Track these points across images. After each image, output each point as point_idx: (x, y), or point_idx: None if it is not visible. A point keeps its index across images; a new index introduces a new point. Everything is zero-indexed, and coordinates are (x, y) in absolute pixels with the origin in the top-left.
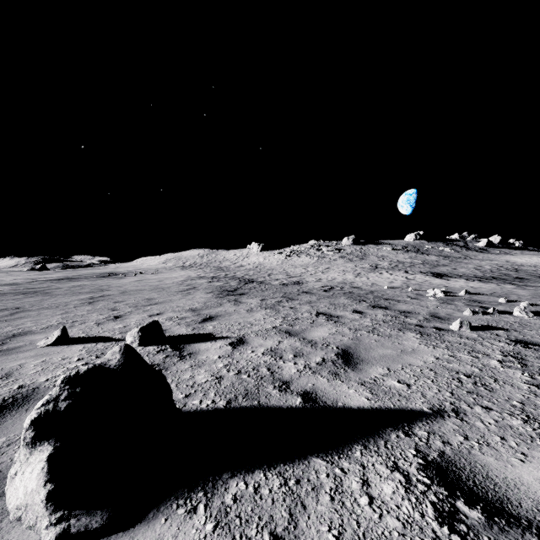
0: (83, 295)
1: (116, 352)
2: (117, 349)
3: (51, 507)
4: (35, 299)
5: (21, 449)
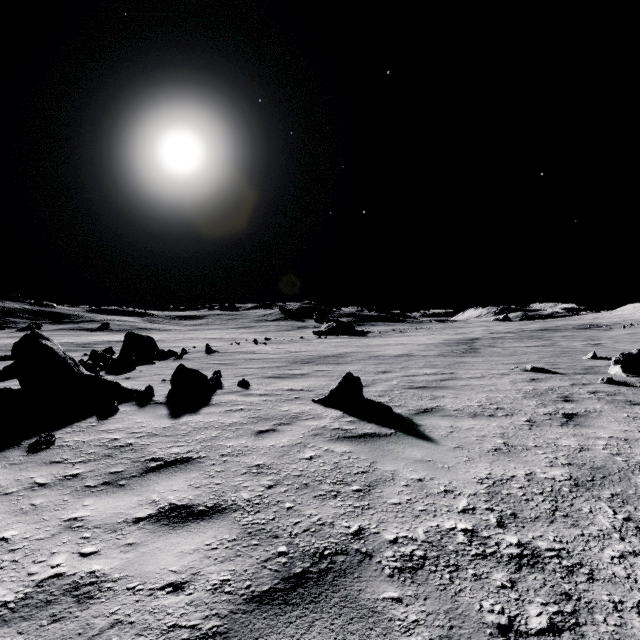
0: (580, 342)
1: (635, 350)
2: (635, 350)
3: (623, 372)
4: (546, 342)
5: (611, 365)
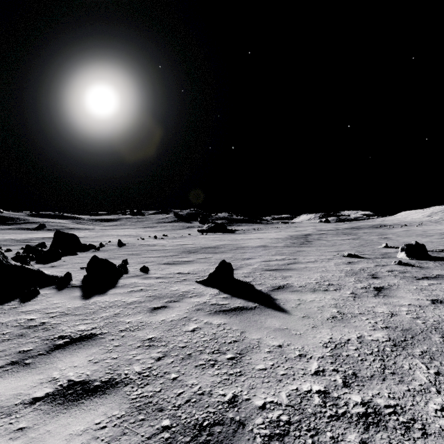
0: (376, 236)
1: (414, 242)
2: (414, 241)
3: (406, 257)
4: (354, 236)
5: (399, 252)
